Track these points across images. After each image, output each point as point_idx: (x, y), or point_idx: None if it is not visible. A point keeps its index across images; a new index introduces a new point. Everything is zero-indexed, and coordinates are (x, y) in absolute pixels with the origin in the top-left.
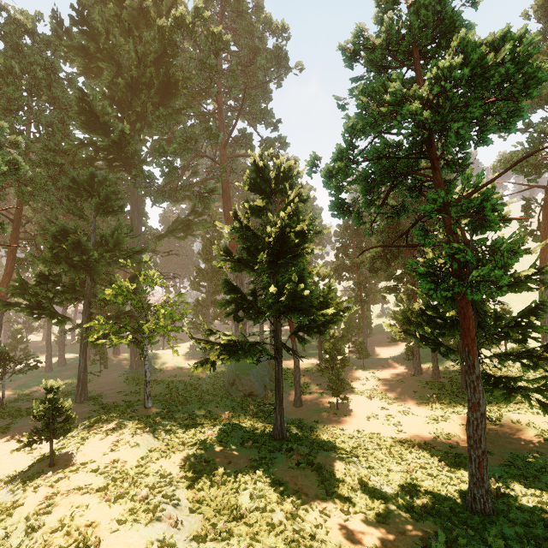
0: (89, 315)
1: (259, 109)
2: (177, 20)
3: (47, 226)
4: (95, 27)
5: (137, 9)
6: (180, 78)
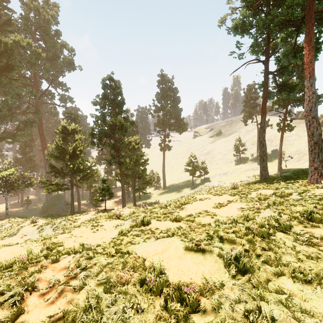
0: None
1: (58, 81)
2: (16, 41)
3: None
4: None
5: None
6: (14, 64)
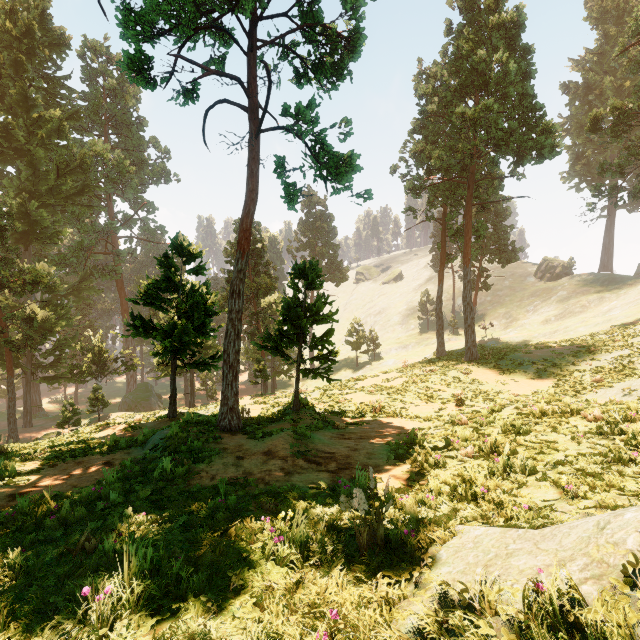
0: (33, 365)
1: (141, 198)
2: (97, 152)
3: (6, 302)
4: (15, 136)
5: (55, 129)
6: (87, 182)
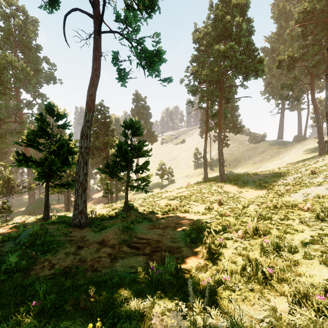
0: None
1: (38, 92)
2: (8, 61)
3: None
4: None
5: None
6: (2, 79)
